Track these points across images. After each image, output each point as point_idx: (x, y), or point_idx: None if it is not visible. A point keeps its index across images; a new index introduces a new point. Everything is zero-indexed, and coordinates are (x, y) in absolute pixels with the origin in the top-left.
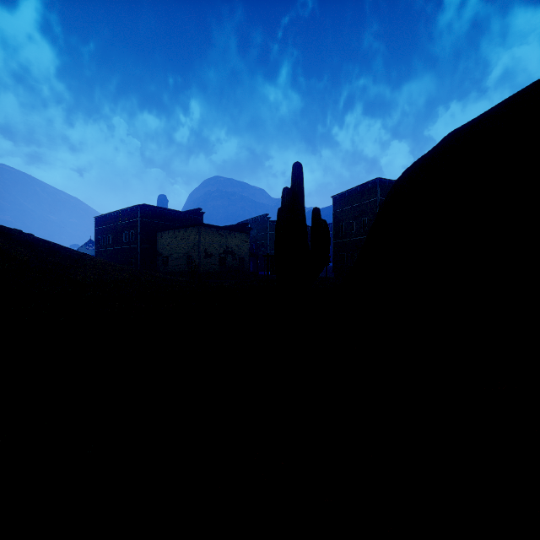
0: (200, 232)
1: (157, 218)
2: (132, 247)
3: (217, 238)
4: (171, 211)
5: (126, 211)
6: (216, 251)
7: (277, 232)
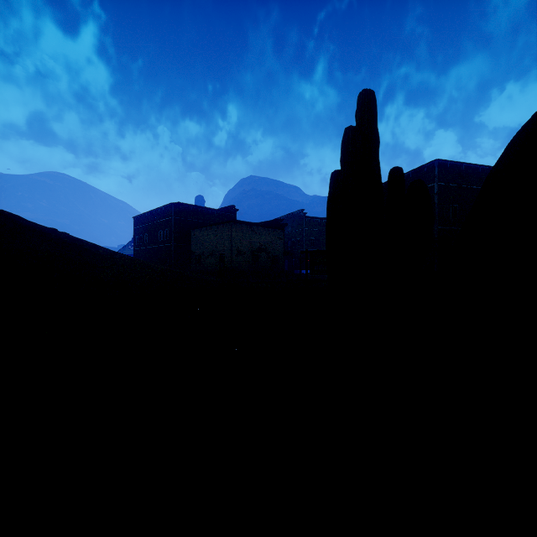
0: (232, 229)
1: (190, 216)
2: (167, 246)
3: (250, 235)
4: (204, 208)
5: (160, 210)
6: (249, 249)
7: (329, 210)
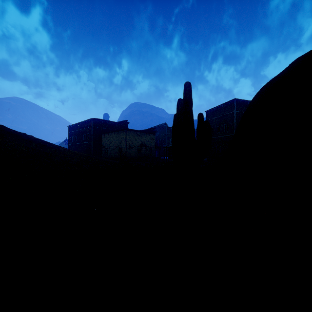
0: (126, 133)
1: (102, 126)
2: (88, 143)
3: (136, 137)
4: (110, 122)
5: (84, 122)
6: (135, 145)
7: (173, 130)
